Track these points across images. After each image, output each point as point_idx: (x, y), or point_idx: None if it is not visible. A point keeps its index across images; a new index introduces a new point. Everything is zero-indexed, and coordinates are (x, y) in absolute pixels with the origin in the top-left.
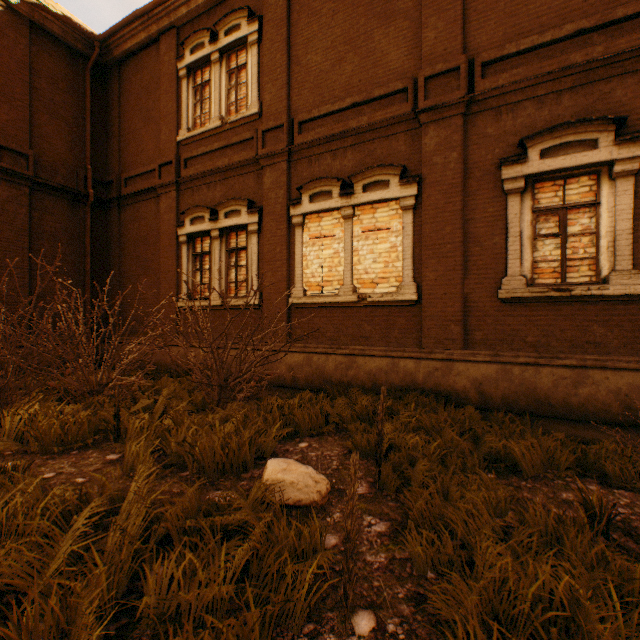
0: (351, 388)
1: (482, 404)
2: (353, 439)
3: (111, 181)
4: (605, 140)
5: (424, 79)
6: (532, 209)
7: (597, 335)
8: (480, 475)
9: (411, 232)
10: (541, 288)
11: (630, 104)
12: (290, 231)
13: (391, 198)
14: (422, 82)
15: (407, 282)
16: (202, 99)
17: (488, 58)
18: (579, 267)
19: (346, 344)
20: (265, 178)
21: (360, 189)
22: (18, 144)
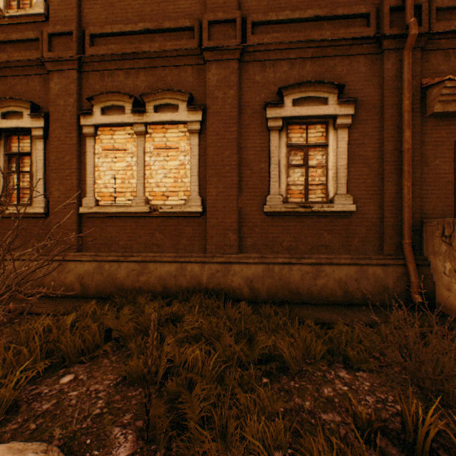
0: (141, 294)
1: (253, 298)
2: (127, 366)
3: None
4: (332, 99)
5: (208, 23)
6: (287, 144)
7: (327, 240)
8: (258, 392)
9: (197, 153)
10: (293, 205)
11: (345, 78)
12: (81, 141)
13: (180, 121)
14: (206, 24)
15: (194, 196)
16: None
17: (257, 19)
18: (316, 190)
19: (139, 251)
20: (52, 83)
21: (152, 109)
22: None
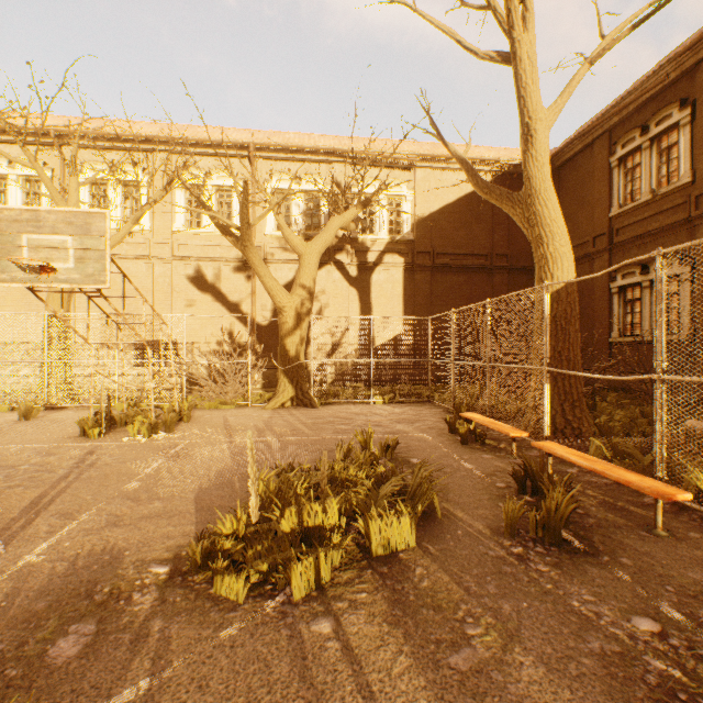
0: None
1: None
2: None
3: None
4: None
5: None
6: None
7: None
8: None
9: None
10: None
11: None
12: None
13: None
14: None
15: None
16: (631, 180)
17: None
18: None
19: None
20: (697, 234)
21: None
22: (502, 250)
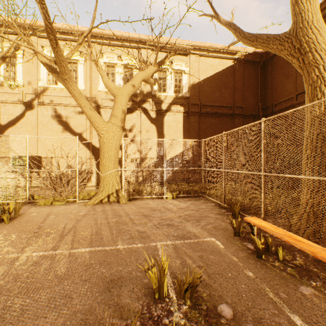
0: None
1: None
2: None
3: (267, 107)
4: None
5: None
6: None
7: None
8: None
9: None
10: None
11: None
12: None
13: None
14: None
15: None
16: None
17: None
18: None
19: None
20: None
21: None
22: (239, 104)
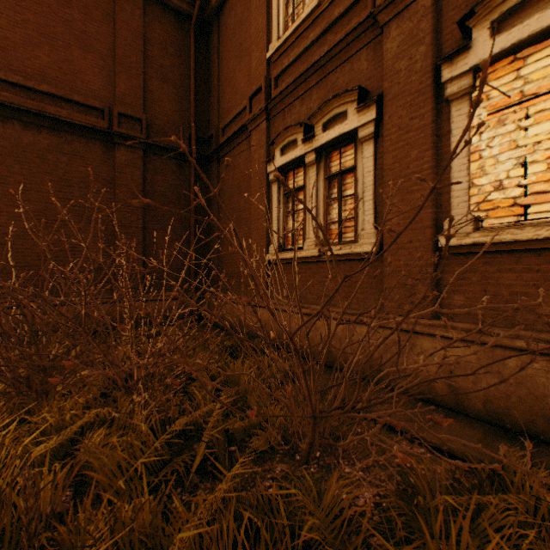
0: None
1: None
2: None
3: (211, 136)
4: None
5: None
6: None
7: None
8: None
9: None
10: None
11: None
12: (438, 115)
13: None
14: None
15: None
16: None
17: None
18: None
19: None
20: (387, 42)
21: None
22: (133, 110)
